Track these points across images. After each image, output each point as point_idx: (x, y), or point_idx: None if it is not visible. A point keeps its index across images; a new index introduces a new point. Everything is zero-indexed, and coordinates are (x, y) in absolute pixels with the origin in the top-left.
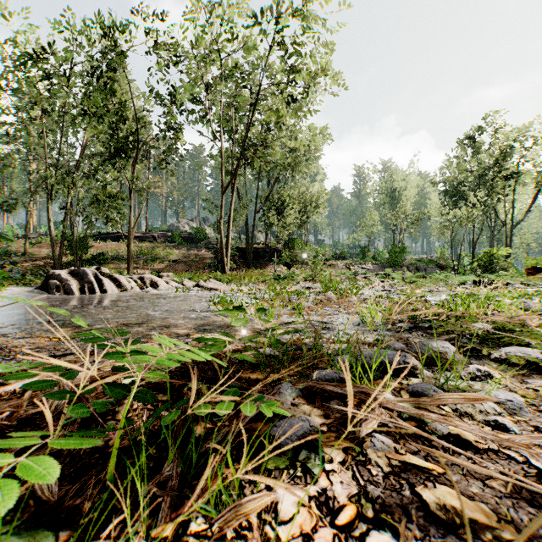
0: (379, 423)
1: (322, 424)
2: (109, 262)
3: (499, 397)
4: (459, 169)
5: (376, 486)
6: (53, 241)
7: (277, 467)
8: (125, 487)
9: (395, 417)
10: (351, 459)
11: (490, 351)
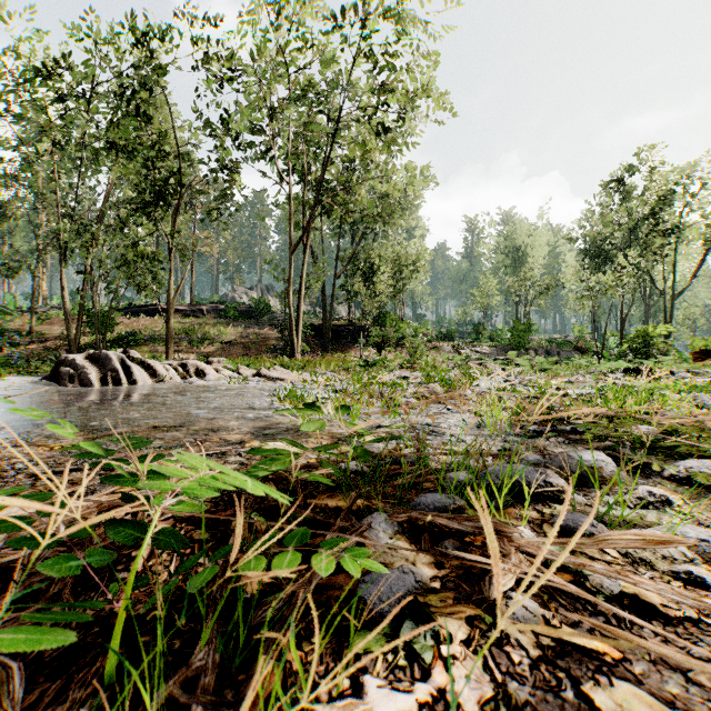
0: (517, 576)
1: (433, 578)
2: (142, 344)
3: (687, 535)
4: (603, 222)
5: (521, 682)
6: (68, 316)
7: (368, 650)
8: (134, 684)
9: (541, 566)
10: (479, 635)
11: (664, 465)
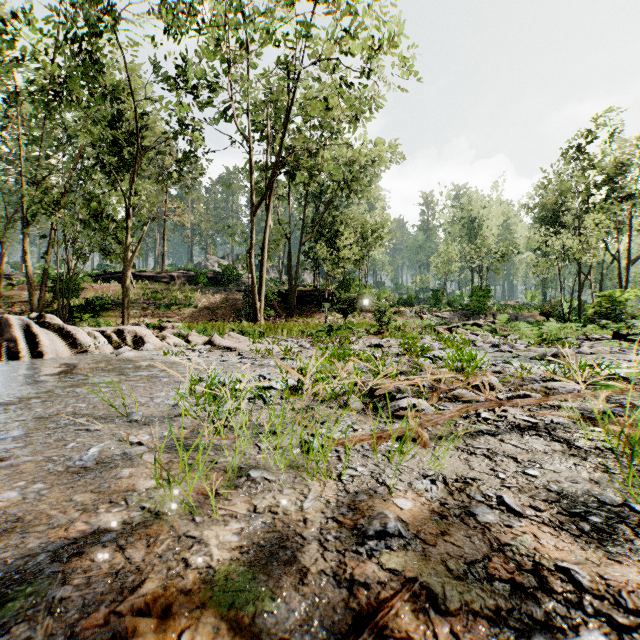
0: None
1: None
2: (109, 309)
3: None
4: (562, 189)
5: None
6: (31, 281)
7: None
8: None
9: None
10: None
11: None
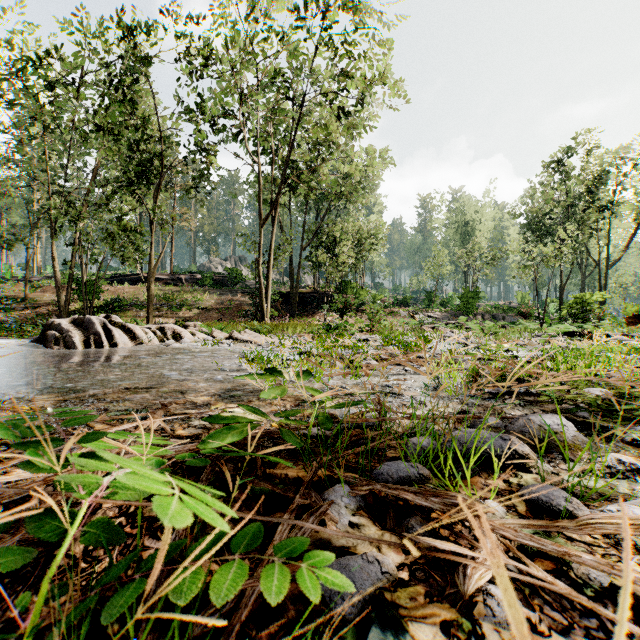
0: None
1: (400, 566)
2: (126, 310)
3: None
4: (544, 199)
5: None
6: (59, 284)
7: None
8: None
9: (519, 553)
10: None
11: (627, 431)
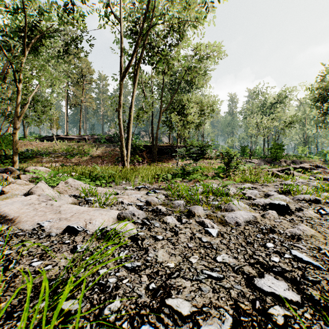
0: None
1: None
2: (35, 157)
3: None
4: None
5: None
6: None
7: None
8: None
9: None
10: None
11: None
